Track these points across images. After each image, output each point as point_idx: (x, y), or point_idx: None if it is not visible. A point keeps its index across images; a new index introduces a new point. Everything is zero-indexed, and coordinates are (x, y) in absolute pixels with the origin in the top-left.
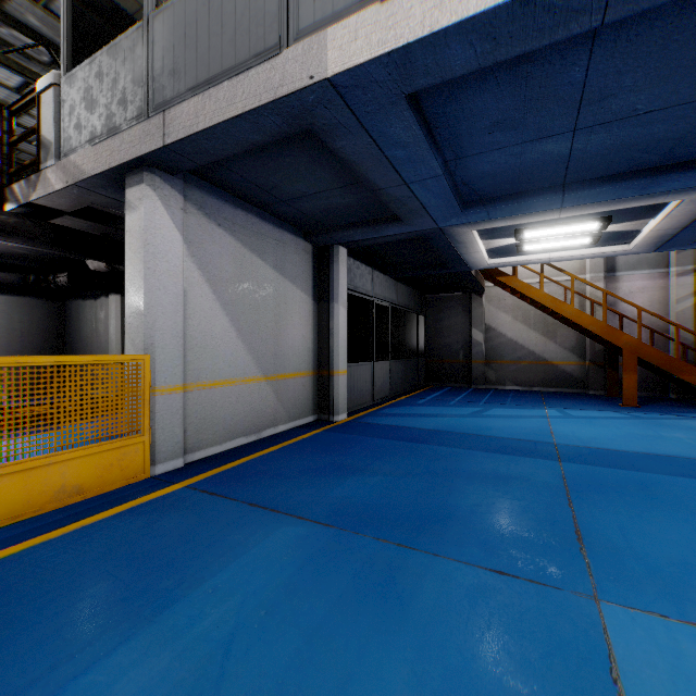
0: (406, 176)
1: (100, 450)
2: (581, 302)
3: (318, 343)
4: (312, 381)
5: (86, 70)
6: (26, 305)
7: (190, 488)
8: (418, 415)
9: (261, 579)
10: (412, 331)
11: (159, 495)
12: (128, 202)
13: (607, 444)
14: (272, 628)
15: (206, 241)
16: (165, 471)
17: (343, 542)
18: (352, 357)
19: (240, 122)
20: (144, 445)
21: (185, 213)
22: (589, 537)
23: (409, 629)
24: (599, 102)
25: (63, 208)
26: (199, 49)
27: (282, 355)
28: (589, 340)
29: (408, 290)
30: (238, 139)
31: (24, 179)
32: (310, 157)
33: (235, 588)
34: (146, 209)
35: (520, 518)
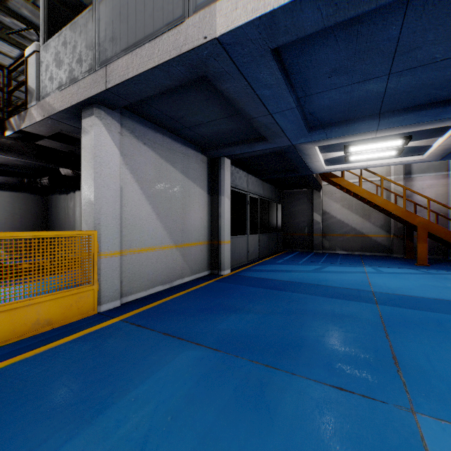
0: (270, 109)
1: (63, 295)
2: (387, 195)
3: (211, 222)
4: (207, 248)
5: (56, 40)
6: (23, 198)
7: (124, 321)
8: (277, 271)
9: (169, 390)
10: (273, 214)
11: (102, 326)
12: (83, 128)
13: (409, 292)
14: (175, 430)
15: (135, 155)
16: (108, 309)
17: (227, 363)
18: (234, 231)
19: (157, 71)
20: (93, 291)
21: (121, 136)
22: (403, 362)
23: (275, 433)
24: (408, 53)
25: (43, 133)
26: (129, 22)
27: (187, 230)
28: (393, 221)
29: (271, 187)
30: (156, 84)
31: (17, 115)
32: (205, 96)
33: (150, 398)
34: (95, 133)
35: (352, 346)
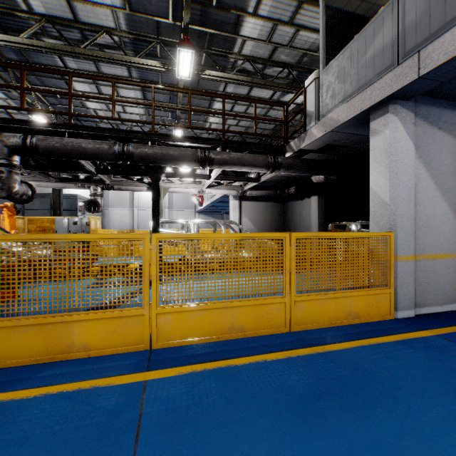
0: None
1: (367, 293)
2: None
3: None
4: None
5: (339, 59)
6: (270, 206)
7: (442, 338)
8: None
9: None
10: None
11: (417, 336)
12: (372, 130)
13: None
14: None
15: (428, 144)
16: (403, 317)
17: None
18: None
19: None
20: (389, 295)
21: (414, 126)
22: None
23: None
24: None
25: (314, 148)
26: None
27: None
28: None
29: None
30: None
31: (296, 138)
32: None
33: None
34: (389, 130)
35: None
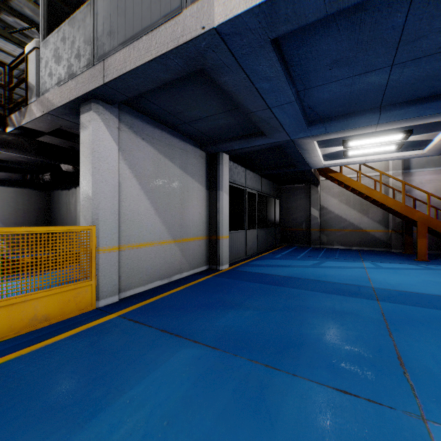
0: (269, 102)
1: (61, 291)
2: (385, 190)
3: (209, 217)
4: (205, 243)
5: (55, 36)
6: (26, 193)
7: (121, 317)
8: (276, 266)
9: (165, 392)
10: (271, 209)
11: (100, 322)
12: (82, 124)
13: (410, 288)
14: (171, 436)
15: (134, 150)
16: (106, 304)
17: (225, 362)
18: (232, 226)
19: (154, 64)
20: (91, 287)
21: (120, 131)
22: (409, 363)
23: None
24: (413, 42)
25: (43, 129)
26: (127, 16)
27: (185, 225)
28: (392, 216)
29: (268, 183)
30: (153, 77)
31: (18, 111)
32: (203, 90)
33: (146, 400)
34: (93, 128)
35: (354, 345)
